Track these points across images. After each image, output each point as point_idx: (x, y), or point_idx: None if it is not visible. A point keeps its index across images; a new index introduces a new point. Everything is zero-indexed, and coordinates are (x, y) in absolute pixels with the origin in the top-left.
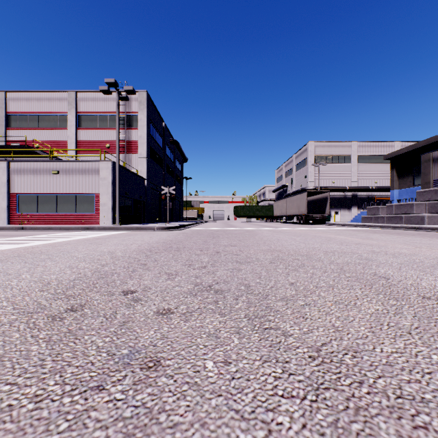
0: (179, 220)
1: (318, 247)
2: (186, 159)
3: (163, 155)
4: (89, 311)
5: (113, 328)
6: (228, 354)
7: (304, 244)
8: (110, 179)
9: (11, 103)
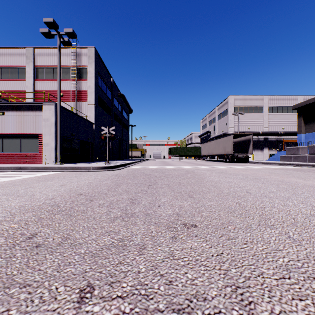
0: (126, 158)
1: None
2: (131, 110)
3: (111, 105)
4: None
5: None
6: None
7: None
8: (53, 120)
9: None
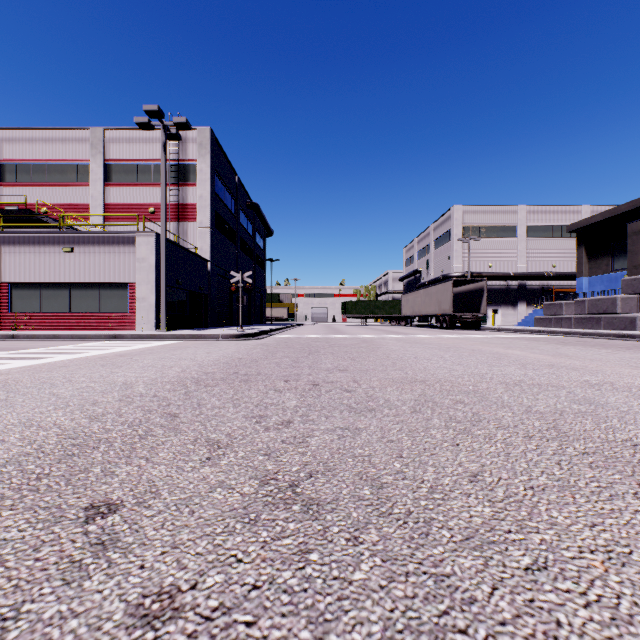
0: (261, 322)
1: (488, 373)
2: (271, 231)
3: (236, 224)
4: None
5: None
6: None
7: (462, 367)
8: (152, 261)
9: (5, 146)
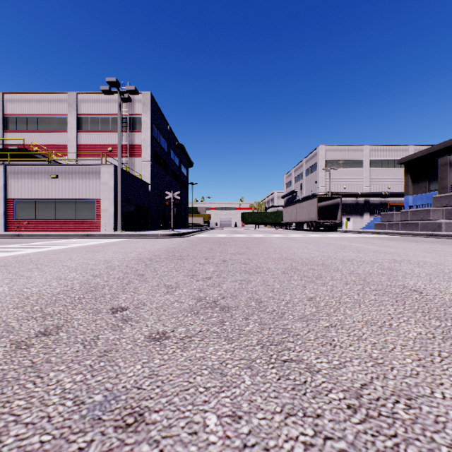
0: (185, 226)
1: (333, 255)
2: (192, 163)
3: (167, 159)
4: (66, 336)
5: (89, 360)
6: (238, 402)
7: (318, 252)
8: (112, 184)
9: (9, 105)
